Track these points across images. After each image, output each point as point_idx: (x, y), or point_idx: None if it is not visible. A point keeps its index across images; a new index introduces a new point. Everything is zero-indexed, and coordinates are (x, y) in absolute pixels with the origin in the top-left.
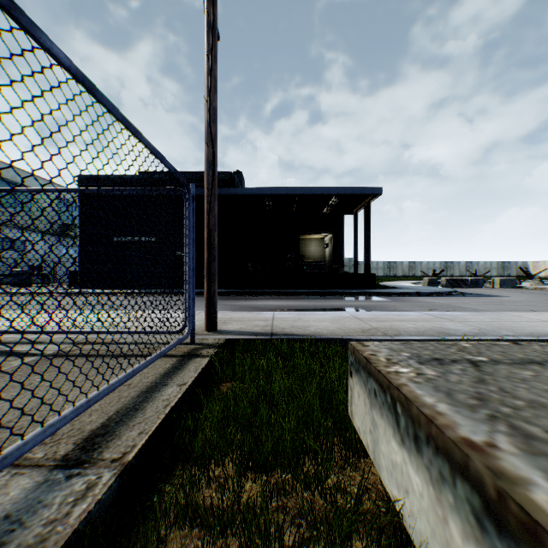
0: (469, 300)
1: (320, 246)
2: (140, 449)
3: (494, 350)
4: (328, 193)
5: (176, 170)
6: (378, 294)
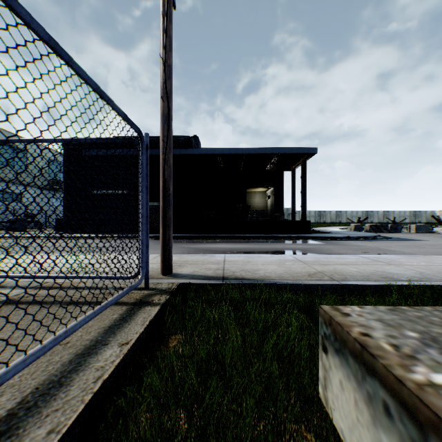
0: (394, 244)
1: (263, 197)
2: None
3: None
4: (270, 152)
5: (127, 116)
6: (313, 238)
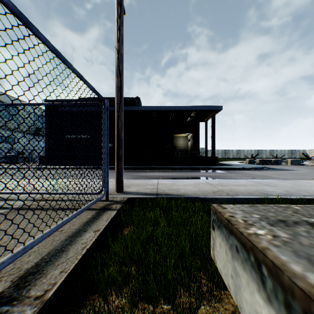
0: (274, 172)
1: (185, 140)
2: (59, 286)
3: None
4: (190, 109)
5: (95, 90)
6: (219, 168)
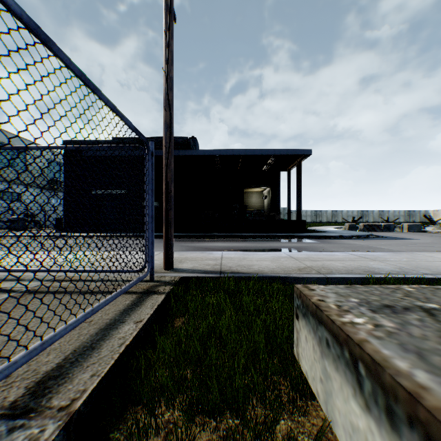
0: (384, 242)
1: (260, 197)
2: (90, 394)
3: (440, 295)
4: (267, 153)
5: (136, 128)
6: (308, 237)
